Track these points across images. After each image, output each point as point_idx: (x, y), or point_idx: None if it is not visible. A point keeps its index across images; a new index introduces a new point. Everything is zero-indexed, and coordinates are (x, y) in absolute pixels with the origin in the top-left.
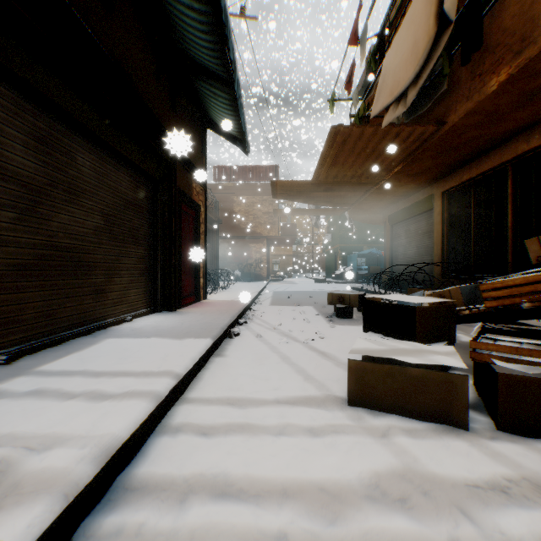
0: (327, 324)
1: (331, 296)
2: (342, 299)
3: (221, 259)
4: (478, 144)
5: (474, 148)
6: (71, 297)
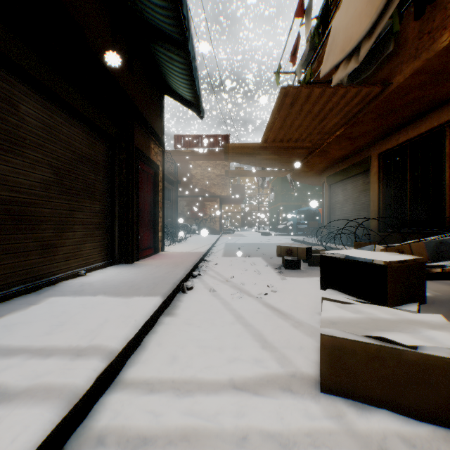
0: (277, 276)
1: (280, 248)
2: (290, 252)
3: (180, 215)
4: (417, 107)
5: (413, 110)
6: (11, 254)
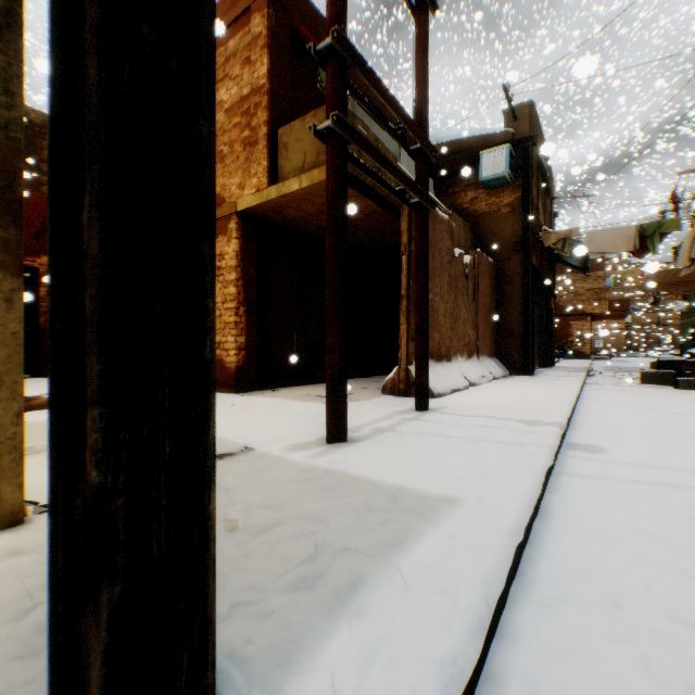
0: None
1: (651, 363)
2: None
3: None
4: None
5: None
6: None
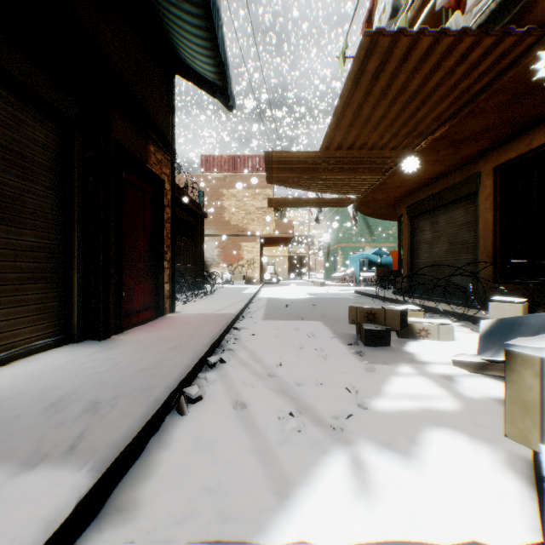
0: (357, 361)
1: (355, 311)
2: (373, 317)
3: (208, 259)
4: None
5: None
6: None
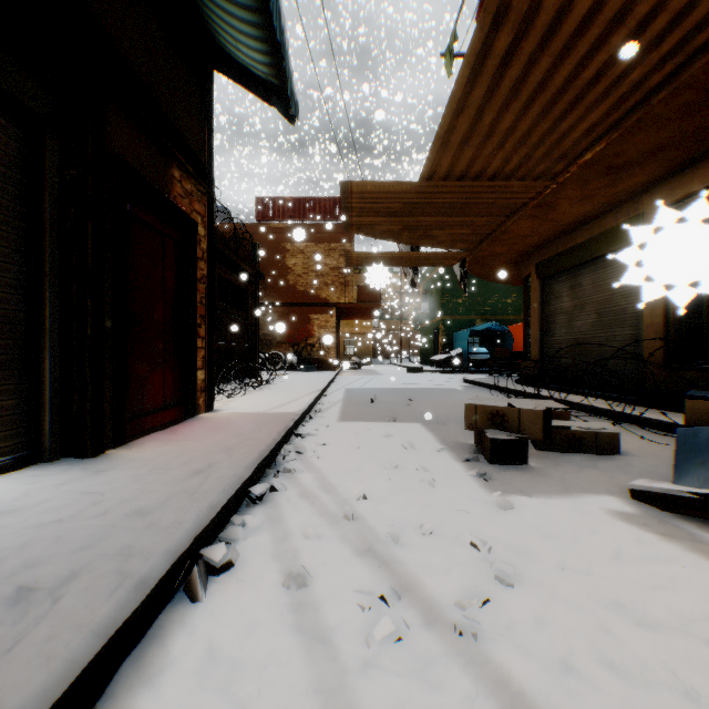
0: (481, 490)
1: (473, 411)
2: (501, 419)
3: (266, 337)
4: None
5: None
6: None
